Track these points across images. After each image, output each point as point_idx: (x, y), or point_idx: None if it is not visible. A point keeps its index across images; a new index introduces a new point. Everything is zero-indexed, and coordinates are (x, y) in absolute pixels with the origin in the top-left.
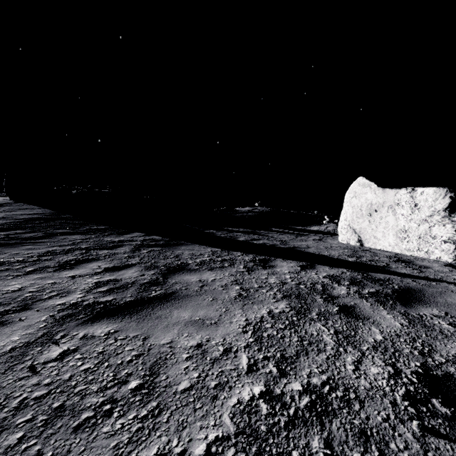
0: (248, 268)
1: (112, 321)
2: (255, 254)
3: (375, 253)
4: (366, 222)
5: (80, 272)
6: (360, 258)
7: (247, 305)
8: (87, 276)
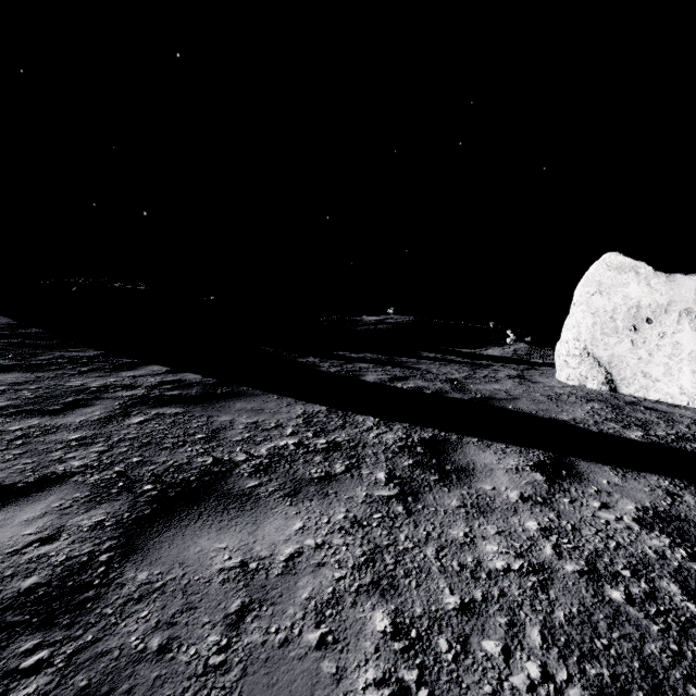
0: (400, 481)
1: None
2: (407, 423)
3: (662, 411)
4: (625, 344)
5: None
6: (651, 432)
7: None
8: None
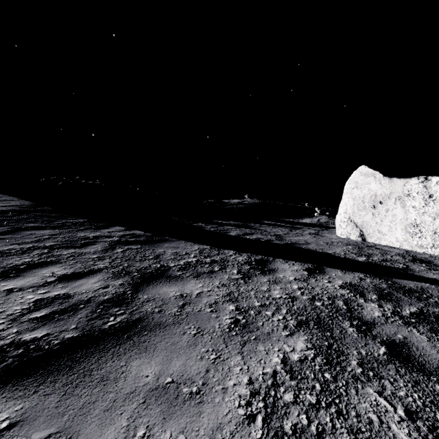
0: (243, 273)
1: (18, 393)
2: (250, 253)
3: (383, 250)
4: (369, 215)
5: (24, 283)
6: (370, 258)
7: (248, 344)
8: (30, 290)
